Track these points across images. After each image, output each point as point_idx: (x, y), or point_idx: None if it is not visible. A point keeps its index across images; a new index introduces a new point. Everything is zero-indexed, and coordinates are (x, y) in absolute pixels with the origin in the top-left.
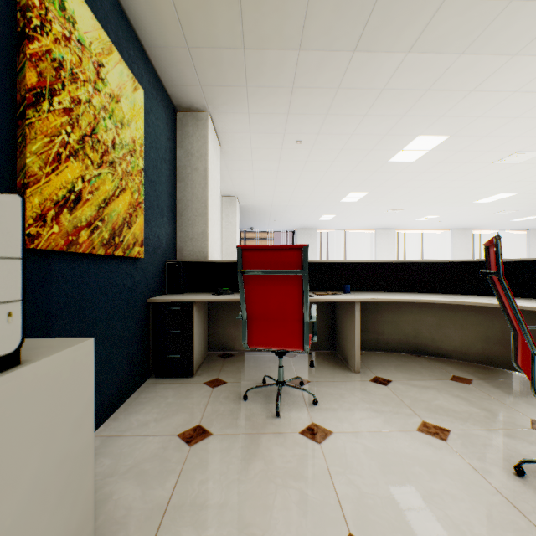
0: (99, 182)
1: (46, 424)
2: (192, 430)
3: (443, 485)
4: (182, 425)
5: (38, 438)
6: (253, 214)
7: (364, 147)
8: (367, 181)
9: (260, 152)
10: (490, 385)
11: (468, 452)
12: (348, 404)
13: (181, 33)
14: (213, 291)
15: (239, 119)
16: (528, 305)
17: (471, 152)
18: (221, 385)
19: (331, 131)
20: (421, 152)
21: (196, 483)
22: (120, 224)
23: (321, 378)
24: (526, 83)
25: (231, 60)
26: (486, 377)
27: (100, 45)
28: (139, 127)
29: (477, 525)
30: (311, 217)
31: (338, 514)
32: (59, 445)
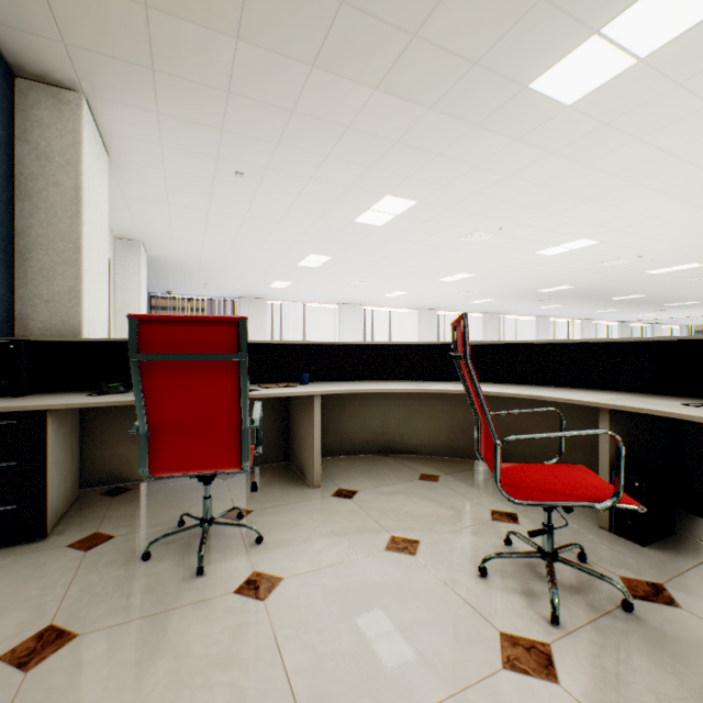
0: None
1: None
2: (33, 640)
3: (413, 612)
4: (13, 634)
5: None
6: (171, 272)
7: (327, 198)
8: (330, 242)
9: (181, 179)
10: (455, 479)
11: (437, 563)
12: (305, 533)
13: None
14: (91, 390)
15: (141, 119)
16: (487, 390)
17: (437, 223)
18: (103, 544)
19: (284, 168)
20: (390, 216)
21: None
22: None
23: (269, 502)
24: (485, 159)
25: (124, 17)
26: (452, 470)
27: None
28: None
29: (448, 650)
30: (259, 282)
31: (288, 701)
32: None
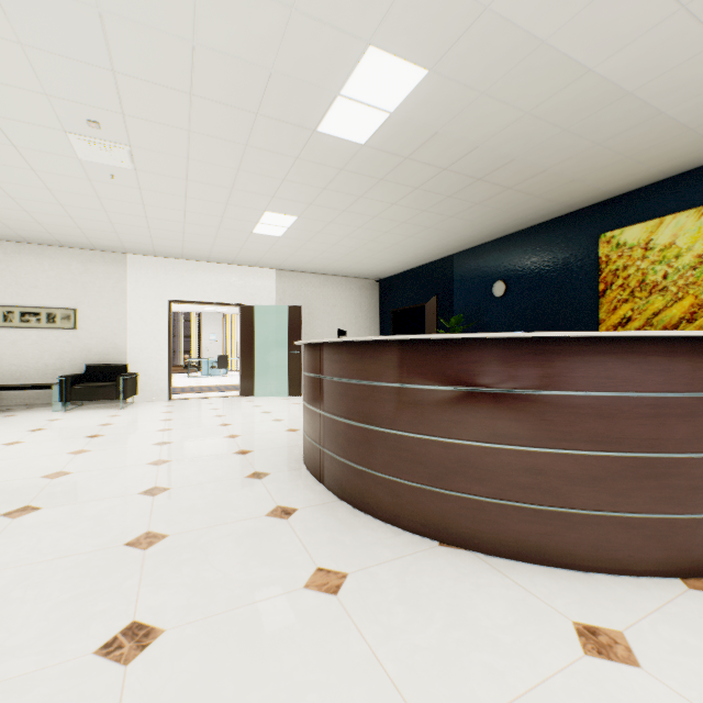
0: (646, 306)
1: None
2: None
3: None
4: None
5: None
6: None
7: None
8: None
9: None
10: None
11: None
12: None
13: (696, 153)
14: None
15: None
16: None
17: None
18: None
19: None
20: None
21: None
22: (673, 323)
23: None
24: None
25: None
26: None
27: (647, 232)
28: None
29: None
30: None
31: None
32: None
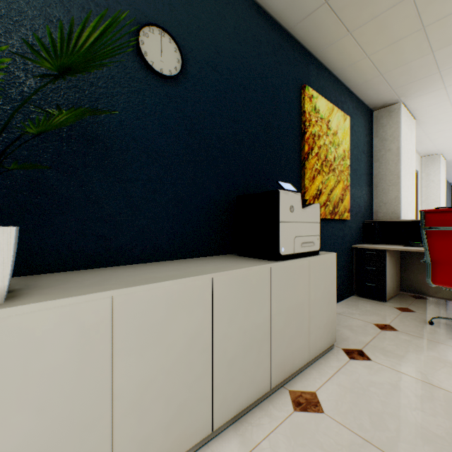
0: (327, 182)
1: (324, 276)
2: (382, 325)
3: None
4: (376, 321)
5: (323, 279)
6: None
7: None
8: None
9: None
10: None
11: None
12: None
13: (375, 71)
14: (404, 244)
15: (433, 95)
16: None
17: None
18: (409, 312)
19: None
20: None
21: (384, 343)
22: (337, 201)
23: None
24: None
25: (420, 64)
26: None
27: (328, 112)
28: (346, 141)
29: None
30: None
31: None
32: (327, 285)
